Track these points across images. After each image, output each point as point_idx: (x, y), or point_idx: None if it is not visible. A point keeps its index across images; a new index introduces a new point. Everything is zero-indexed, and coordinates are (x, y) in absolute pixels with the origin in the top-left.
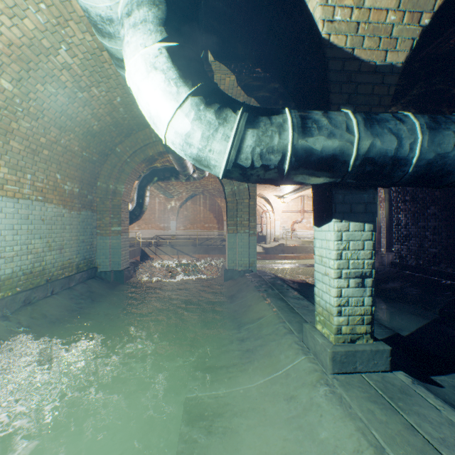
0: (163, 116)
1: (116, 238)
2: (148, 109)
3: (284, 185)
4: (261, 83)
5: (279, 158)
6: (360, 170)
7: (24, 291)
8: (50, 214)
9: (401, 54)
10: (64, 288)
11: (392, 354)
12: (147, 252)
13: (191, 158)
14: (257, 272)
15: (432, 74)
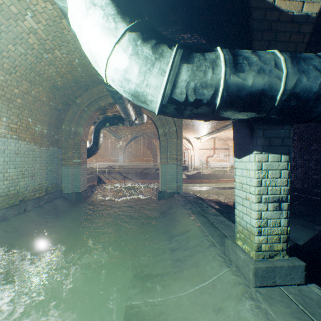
0: (102, 53)
1: (77, 168)
2: (89, 48)
3: (214, 120)
4: None
5: (211, 93)
6: (285, 105)
7: (0, 210)
8: (23, 149)
9: (316, 5)
10: (35, 206)
11: (306, 269)
12: (102, 178)
13: (130, 95)
14: (183, 193)
15: (320, 39)
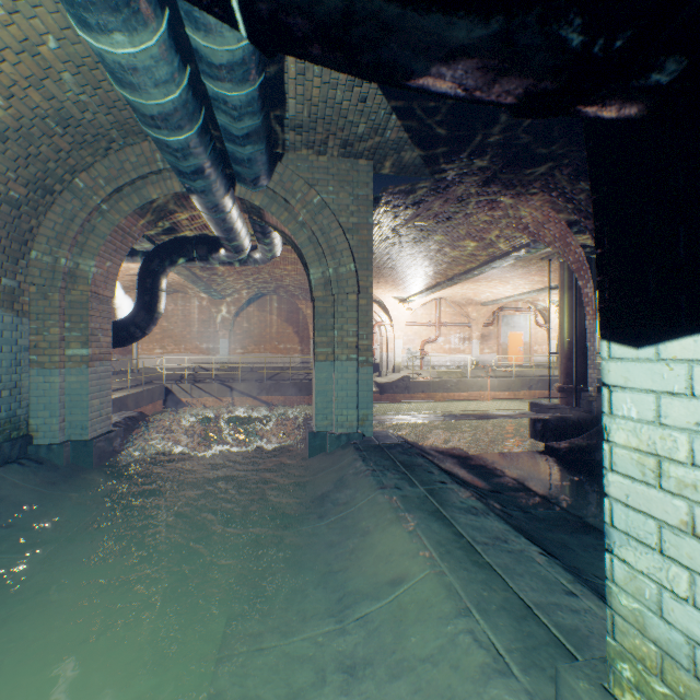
0: None
1: (78, 372)
2: None
3: (663, 61)
4: None
5: None
6: None
7: None
8: None
9: None
10: None
11: None
12: (176, 392)
13: None
14: (374, 437)
15: None
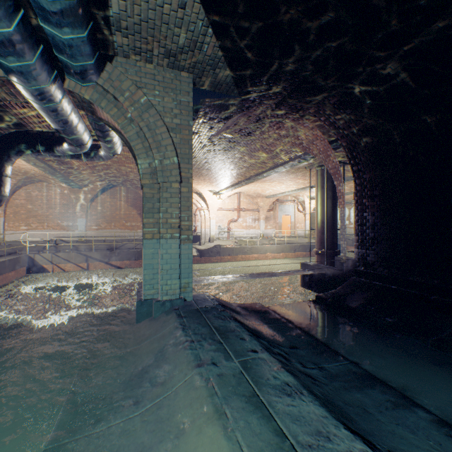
0: None
1: None
2: None
3: None
4: None
5: None
6: None
7: None
8: None
9: None
10: None
11: None
12: (38, 260)
13: None
14: (194, 301)
15: None
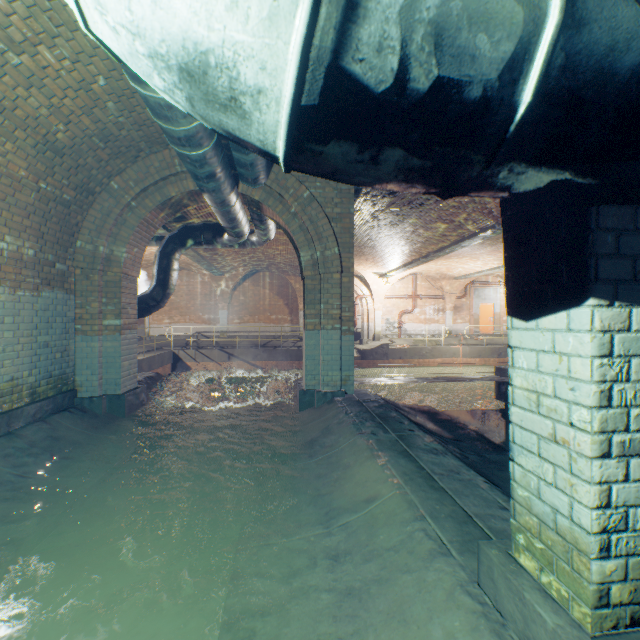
0: None
1: (113, 339)
2: None
3: (485, 186)
4: None
5: (506, 52)
6: None
7: None
8: None
9: None
10: None
11: None
12: (182, 357)
13: (174, 73)
14: (355, 395)
15: None
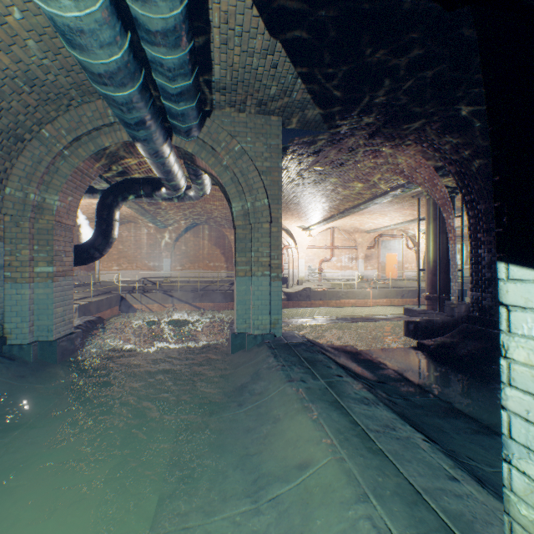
0: None
1: (45, 286)
2: None
3: None
4: (296, 1)
5: None
6: None
7: None
8: None
9: None
10: None
11: None
12: (129, 300)
13: None
14: (283, 337)
15: None
